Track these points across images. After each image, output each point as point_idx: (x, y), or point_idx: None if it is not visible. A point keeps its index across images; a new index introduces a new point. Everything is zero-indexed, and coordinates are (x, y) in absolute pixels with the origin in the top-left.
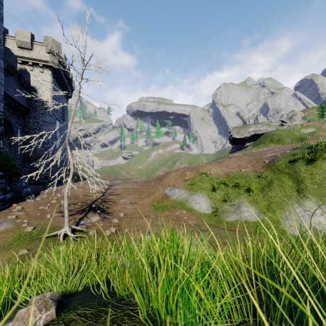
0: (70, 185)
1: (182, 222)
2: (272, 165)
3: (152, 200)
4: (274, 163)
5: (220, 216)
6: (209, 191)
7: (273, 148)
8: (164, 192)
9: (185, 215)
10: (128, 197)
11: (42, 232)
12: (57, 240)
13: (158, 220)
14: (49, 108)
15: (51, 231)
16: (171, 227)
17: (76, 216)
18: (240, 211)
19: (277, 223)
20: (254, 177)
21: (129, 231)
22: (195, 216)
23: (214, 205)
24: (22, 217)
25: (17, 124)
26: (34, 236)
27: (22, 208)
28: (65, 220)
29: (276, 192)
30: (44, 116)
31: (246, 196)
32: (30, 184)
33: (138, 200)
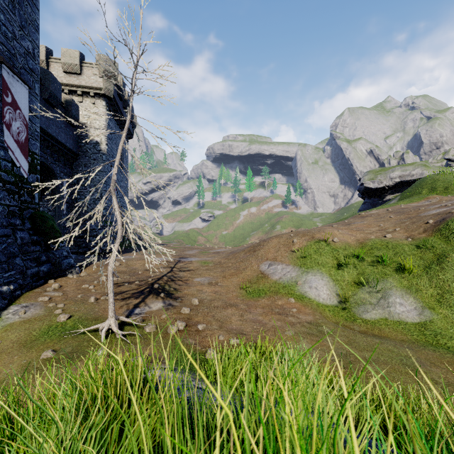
0: (114, 255)
1: (290, 317)
2: (442, 227)
3: (241, 281)
4: (447, 225)
5: (352, 309)
6: (331, 268)
7: (437, 202)
8: (259, 268)
9: (294, 305)
10: (206, 275)
11: (80, 323)
12: (97, 338)
13: (250, 313)
14: (103, 151)
15: (91, 323)
16: (273, 326)
17: (129, 301)
18: (388, 304)
19: None
20: (410, 247)
21: (205, 328)
22: (310, 308)
23: (341, 291)
24: (57, 299)
25: (63, 173)
26: (67, 330)
27: (60, 287)
28: (109, 308)
29: None
30: (96, 163)
31: (398, 278)
32: (79, 254)
33: (220, 279)
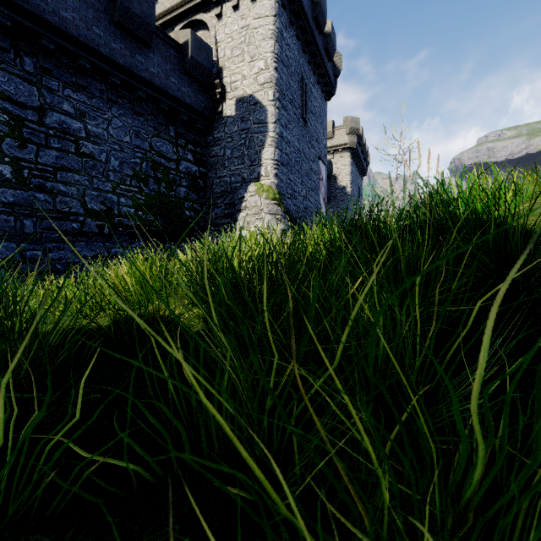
0: None
1: None
2: None
3: None
4: None
5: None
6: None
7: None
8: None
9: None
10: None
11: None
12: None
13: None
14: (348, 193)
15: None
16: None
17: None
18: None
19: None
20: None
21: None
22: None
23: None
24: None
25: None
26: None
27: None
28: None
29: None
30: (343, 203)
31: None
32: None
33: None
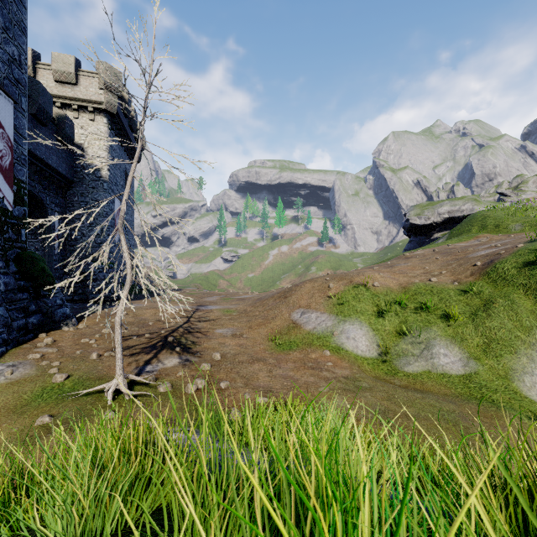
0: (123, 304)
1: (324, 372)
2: (490, 270)
3: (269, 332)
4: (495, 267)
5: (393, 362)
6: (371, 316)
7: (487, 242)
8: (291, 317)
9: (329, 359)
10: (229, 326)
11: (80, 383)
12: (103, 400)
13: (280, 368)
14: (104, 178)
15: (95, 383)
16: (305, 382)
17: (139, 357)
18: (432, 355)
19: (505, 379)
20: (456, 292)
21: (228, 386)
22: (347, 361)
23: (382, 342)
24: (52, 356)
25: (54, 204)
26: (66, 391)
27: (54, 341)
28: (117, 365)
29: (502, 320)
30: (96, 192)
31: (442, 327)
32: (74, 302)
33: (246, 331)
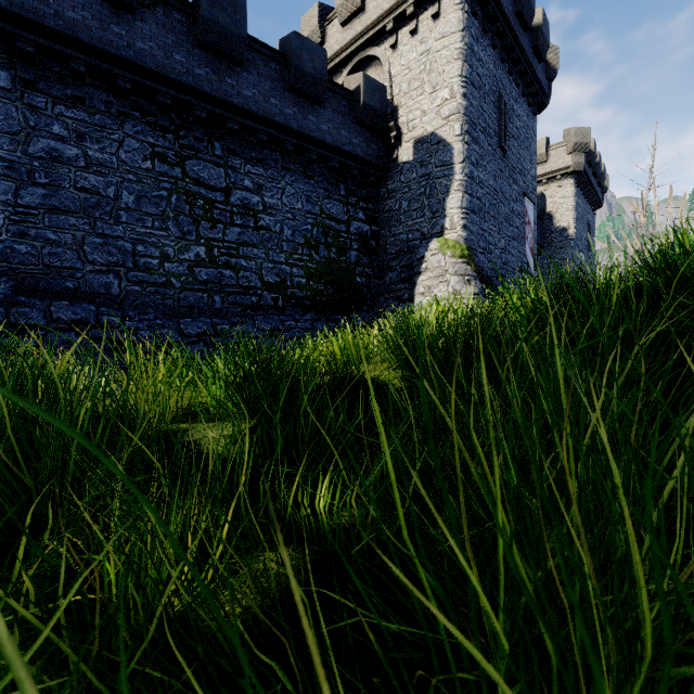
0: None
1: None
2: None
3: None
4: None
5: None
6: None
7: None
8: None
9: None
10: None
11: None
12: None
13: None
14: (570, 236)
15: None
16: None
17: None
18: None
19: None
20: None
21: None
22: None
23: None
24: None
25: None
26: None
27: None
28: None
29: None
30: (563, 252)
31: None
32: None
33: None
